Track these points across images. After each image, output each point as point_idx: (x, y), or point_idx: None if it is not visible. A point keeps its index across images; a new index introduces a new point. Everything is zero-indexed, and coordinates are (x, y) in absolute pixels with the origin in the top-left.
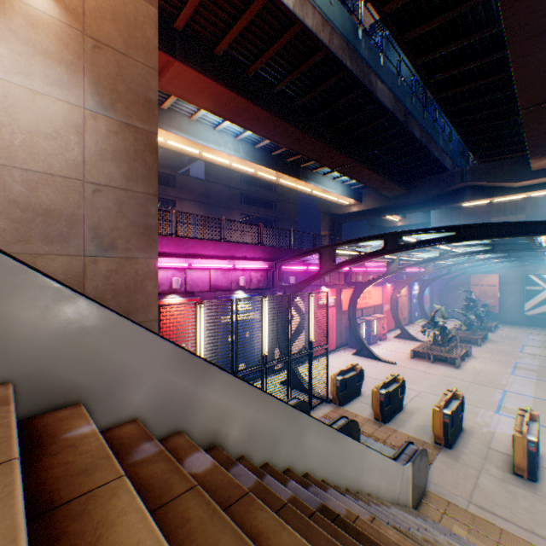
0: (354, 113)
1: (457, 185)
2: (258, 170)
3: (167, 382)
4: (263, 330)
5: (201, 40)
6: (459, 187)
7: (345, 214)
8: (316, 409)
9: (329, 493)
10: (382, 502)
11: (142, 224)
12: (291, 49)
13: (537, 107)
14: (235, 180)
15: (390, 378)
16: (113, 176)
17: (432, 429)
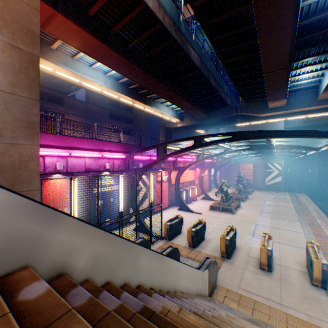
0: (178, 67)
1: (233, 114)
2: (120, 97)
3: (14, 227)
4: (120, 196)
5: (78, 3)
6: (234, 115)
7: (174, 128)
8: (154, 243)
9: (153, 296)
10: (190, 296)
11: (26, 120)
12: (139, 20)
13: (271, 73)
14: (107, 103)
15: (197, 221)
16: (0, 82)
17: (220, 249)
